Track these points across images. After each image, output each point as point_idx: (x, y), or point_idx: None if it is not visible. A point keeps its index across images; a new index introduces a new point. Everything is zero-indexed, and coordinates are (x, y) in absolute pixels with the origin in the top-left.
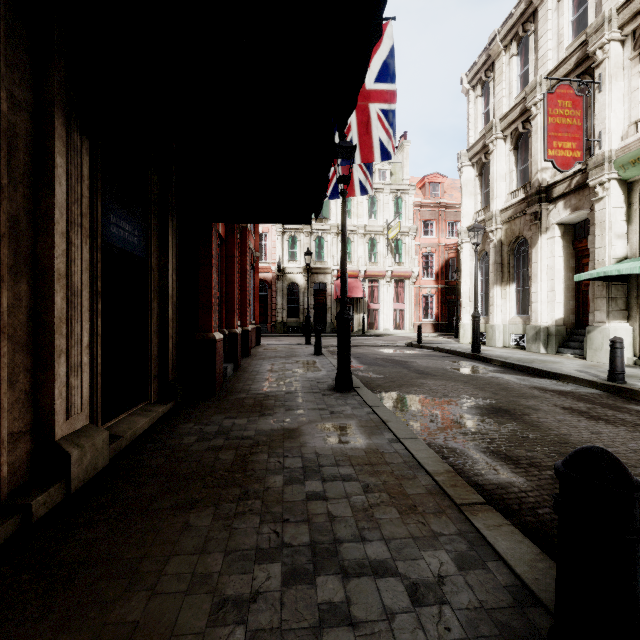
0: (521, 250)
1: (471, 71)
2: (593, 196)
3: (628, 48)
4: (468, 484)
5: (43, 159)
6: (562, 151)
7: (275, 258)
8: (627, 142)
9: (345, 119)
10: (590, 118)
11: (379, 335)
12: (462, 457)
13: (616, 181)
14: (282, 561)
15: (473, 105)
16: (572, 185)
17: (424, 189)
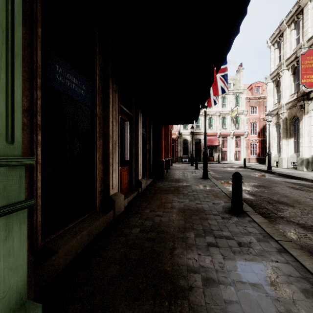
0: (296, 122)
1: (271, 37)
2: None
3: None
4: None
5: (136, 120)
6: (309, 79)
7: (177, 128)
8: None
9: (202, 106)
10: None
11: (226, 163)
12: None
13: None
14: (188, 199)
15: (273, 53)
16: None
17: (251, 90)
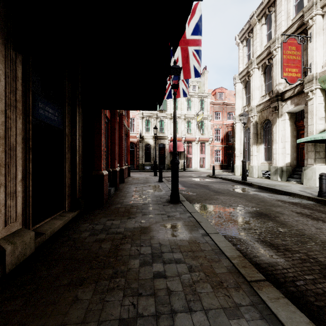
0: (267, 126)
1: (240, 33)
2: (306, 97)
3: (325, 18)
4: (251, 263)
5: None
6: (291, 73)
7: (138, 131)
8: (325, 68)
9: (177, 42)
10: (305, 56)
11: (192, 171)
12: (245, 244)
13: (319, 89)
14: None
15: (241, 51)
16: (295, 92)
17: (215, 95)
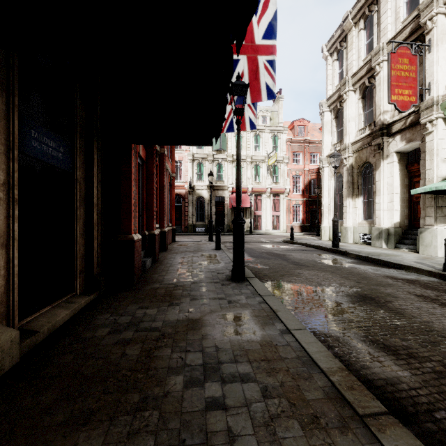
0: (367, 172)
1: (329, 42)
2: (423, 131)
3: None
4: (358, 379)
5: None
6: (402, 96)
7: (187, 179)
8: None
9: (244, 29)
10: (421, 73)
11: (262, 234)
12: (346, 347)
13: (442, 119)
14: None
15: (331, 67)
16: (407, 123)
17: (293, 130)
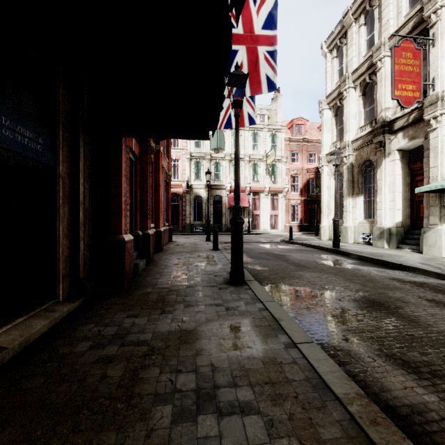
0: (368, 170)
1: (329, 39)
2: (427, 128)
3: None
4: (378, 406)
5: None
6: (405, 92)
7: (185, 178)
8: None
9: None
10: (424, 68)
11: (260, 233)
12: (359, 363)
13: None
14: None
15: (330, 64)
16: (410, 120)
17: (292, 129)
